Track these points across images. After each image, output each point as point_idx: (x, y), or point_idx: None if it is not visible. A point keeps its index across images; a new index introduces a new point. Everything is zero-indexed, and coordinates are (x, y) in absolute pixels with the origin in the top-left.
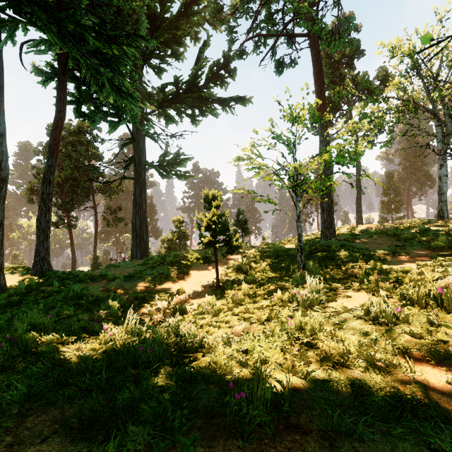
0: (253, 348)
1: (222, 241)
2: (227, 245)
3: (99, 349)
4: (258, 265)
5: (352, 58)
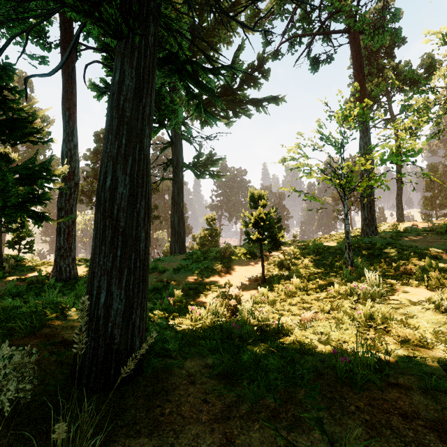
0: (328, 330)
1: (268, 238)
2: (272, 241)
3: (194, 324)
4: (299, 262)
5: (392, 47)
